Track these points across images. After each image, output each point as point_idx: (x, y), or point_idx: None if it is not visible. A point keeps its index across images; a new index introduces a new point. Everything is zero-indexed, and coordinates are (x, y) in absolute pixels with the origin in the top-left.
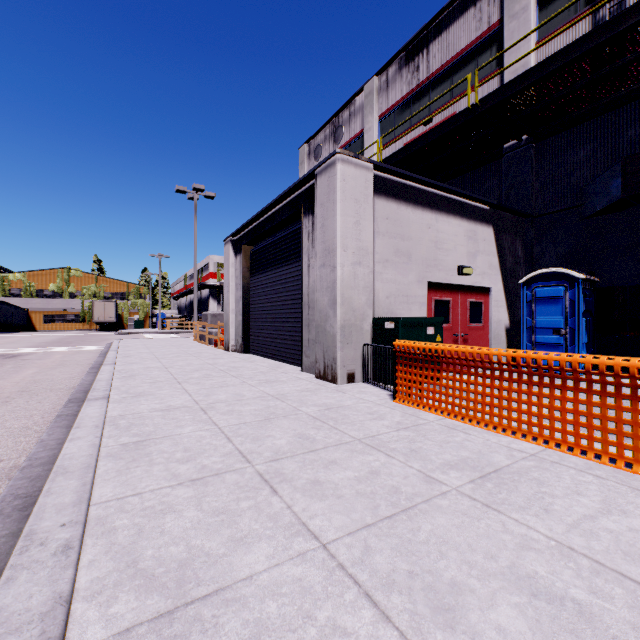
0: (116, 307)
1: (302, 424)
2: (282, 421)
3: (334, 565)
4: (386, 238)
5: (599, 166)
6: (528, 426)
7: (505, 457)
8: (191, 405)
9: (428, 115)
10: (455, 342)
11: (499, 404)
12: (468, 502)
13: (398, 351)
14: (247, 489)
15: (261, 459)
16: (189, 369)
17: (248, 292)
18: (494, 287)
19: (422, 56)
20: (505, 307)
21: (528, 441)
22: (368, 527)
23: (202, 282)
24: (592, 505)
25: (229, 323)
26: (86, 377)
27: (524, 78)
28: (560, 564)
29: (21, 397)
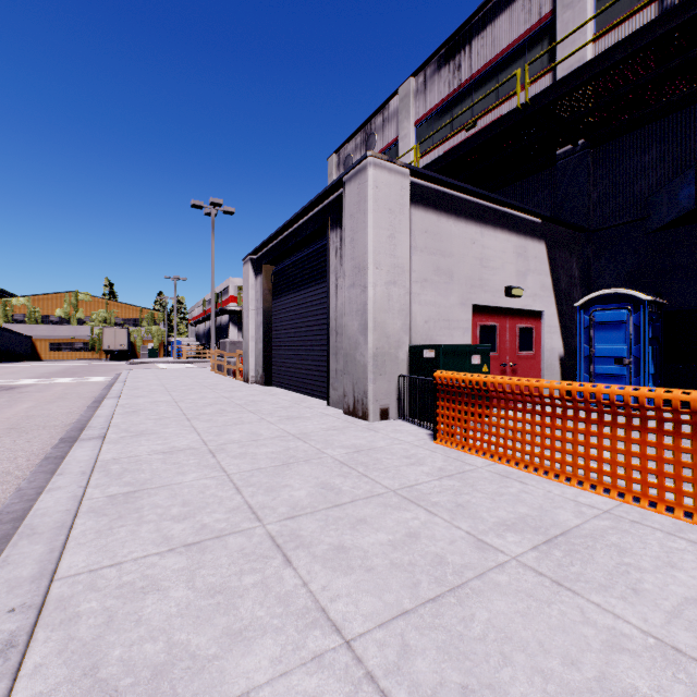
0: (128, 334)
1: (326, 470)
2: (303, 467)
3: (361, 675)
4: (424, 254)
5: (667, 173)
6: (598, 475)
7: (573, 514)
8: (198, 446)
9: (471, 119)
10: (503, 373)
11: (562, 448)
12: (533, 578)
13: (439, 384)
14: (254, 558)
15: (274, 516)
16: (201, 403)
17: (270, 317)
18: (547, 311)
19: (464, 53)
20: (559, 333)
21: (598, 493)
22: (406, 615)
23: (222, 307)
24: (693, 583)
25: (249, 351)
26: (86, 412)
27: (582, 72)
28: (666, 675)
29: (8, 435)
